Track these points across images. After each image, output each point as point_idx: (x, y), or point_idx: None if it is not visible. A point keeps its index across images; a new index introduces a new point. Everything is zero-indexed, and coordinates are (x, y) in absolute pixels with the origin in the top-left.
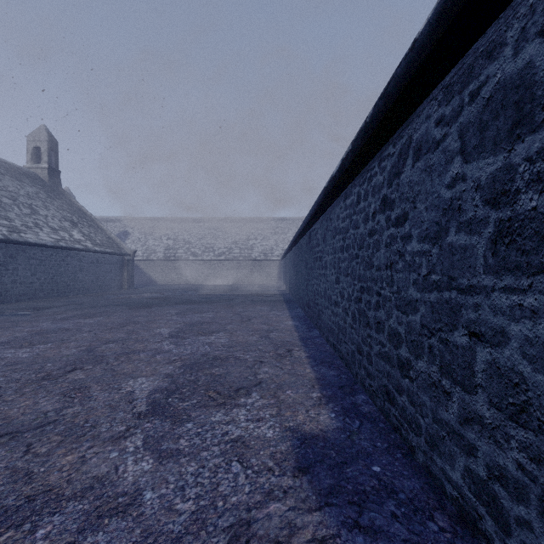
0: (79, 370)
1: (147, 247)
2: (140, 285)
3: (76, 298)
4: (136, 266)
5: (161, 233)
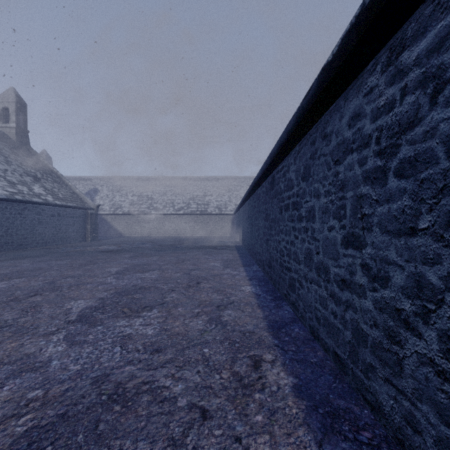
0: None
1: (114, 203)
2: (107, 236)
3: (29, 251)
4: (103, 219)
5: (127, 190)
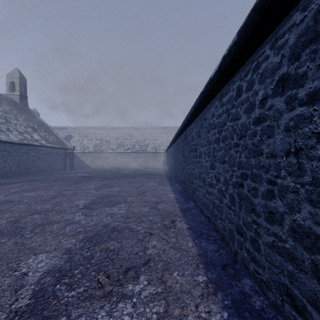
0: None
1: (83, 145)
2: (78, 168)
3: (33, 177)
4: (76, 156)
5: (92, 136)
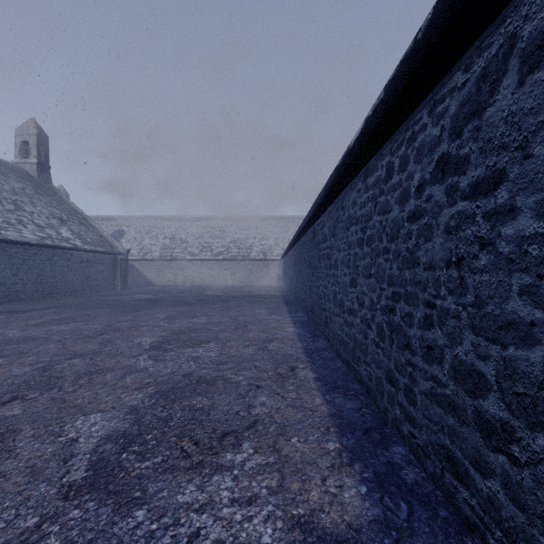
0: (19, 400)
1: (143, 247)
2: (135, 285)
3: (62, 300)
4: (131, 266)
5: (158, 232)
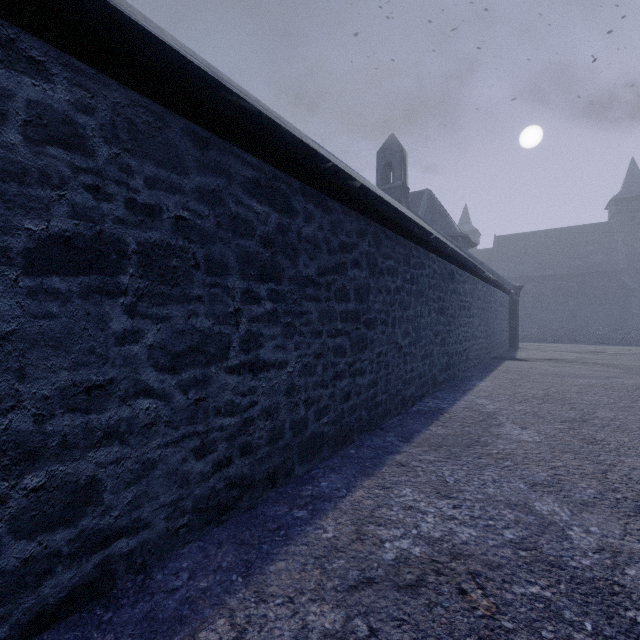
0: None
1: None
2: None
3: None
4: None
5: None
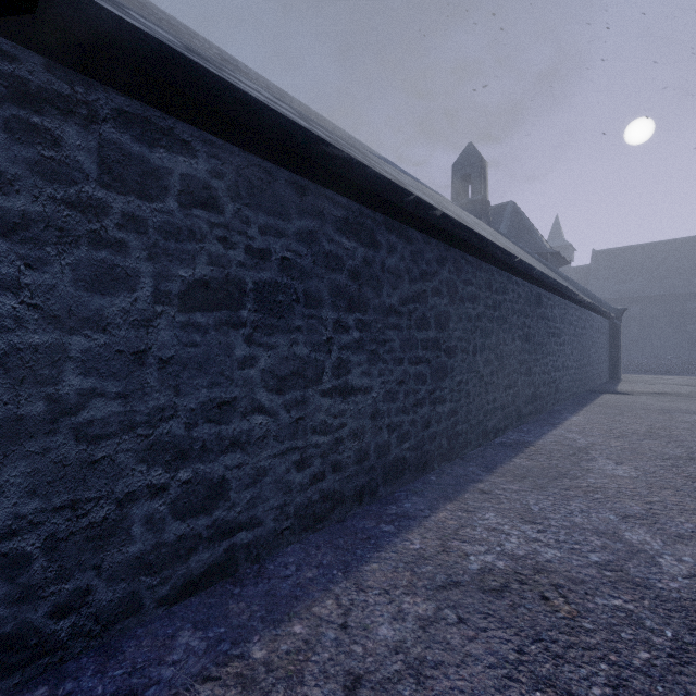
0: None
1: None
2: None
3: None
4: None
5: None
